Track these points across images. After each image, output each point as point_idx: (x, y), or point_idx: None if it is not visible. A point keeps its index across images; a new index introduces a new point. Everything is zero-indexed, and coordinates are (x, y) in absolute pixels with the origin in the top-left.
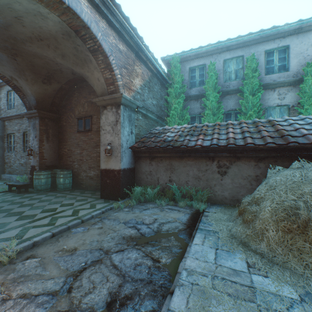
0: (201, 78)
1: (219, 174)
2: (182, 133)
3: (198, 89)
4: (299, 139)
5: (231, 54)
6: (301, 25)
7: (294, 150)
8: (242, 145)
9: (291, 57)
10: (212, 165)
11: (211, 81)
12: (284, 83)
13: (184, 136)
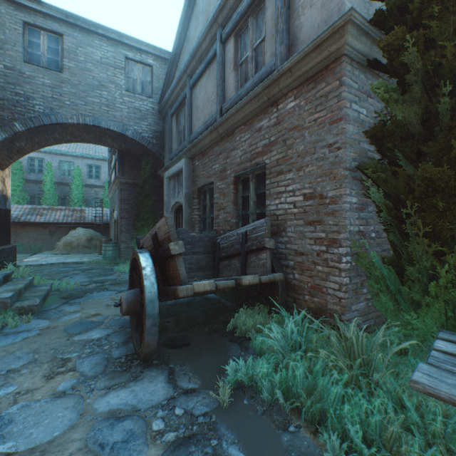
0: (41, 168)
1: (50, 236)
2: (25, 212)
3: (38, 176)
4: (86, 220)
5: (66, 159)
6: (106, 158)
7: (85, 224)
8: (62, 222)
9: (102, 173)
10: (47, 231)
11: (49, 175)
12: (98, 186)
13: (26, 214)
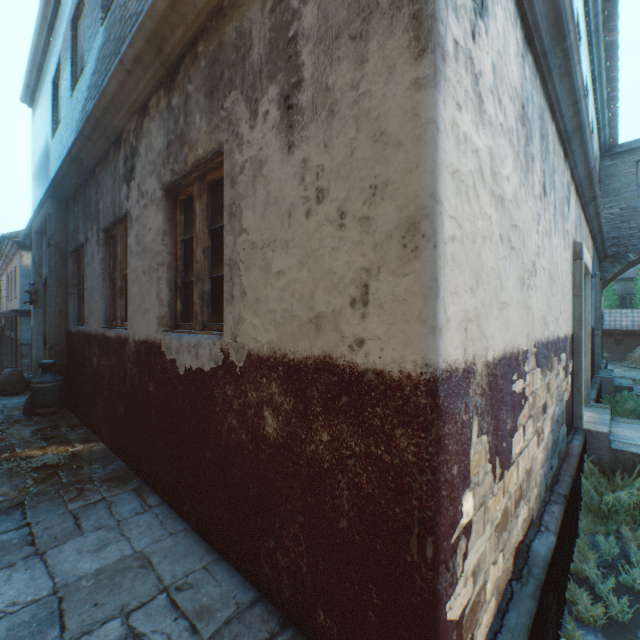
0: None
1: (614, 345)
2: None
3: None
4: None
5: None
6: None
7: None
8: (630, 329)
9: None
10: (610, 340)
11: None
12: None
13: None
